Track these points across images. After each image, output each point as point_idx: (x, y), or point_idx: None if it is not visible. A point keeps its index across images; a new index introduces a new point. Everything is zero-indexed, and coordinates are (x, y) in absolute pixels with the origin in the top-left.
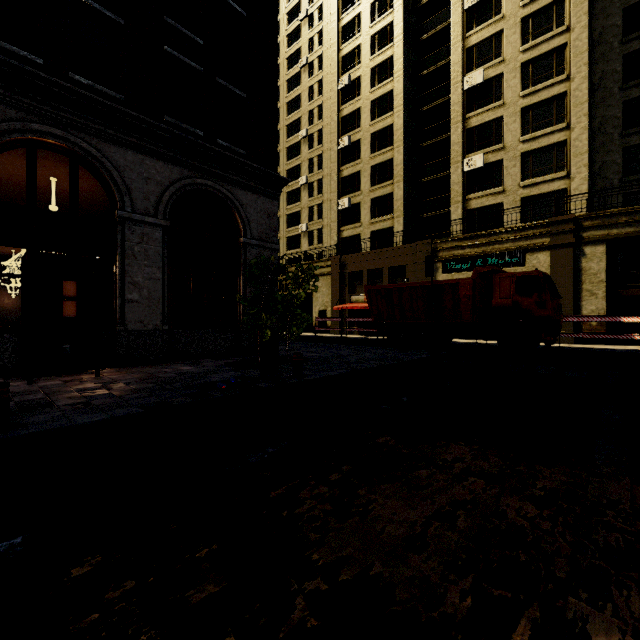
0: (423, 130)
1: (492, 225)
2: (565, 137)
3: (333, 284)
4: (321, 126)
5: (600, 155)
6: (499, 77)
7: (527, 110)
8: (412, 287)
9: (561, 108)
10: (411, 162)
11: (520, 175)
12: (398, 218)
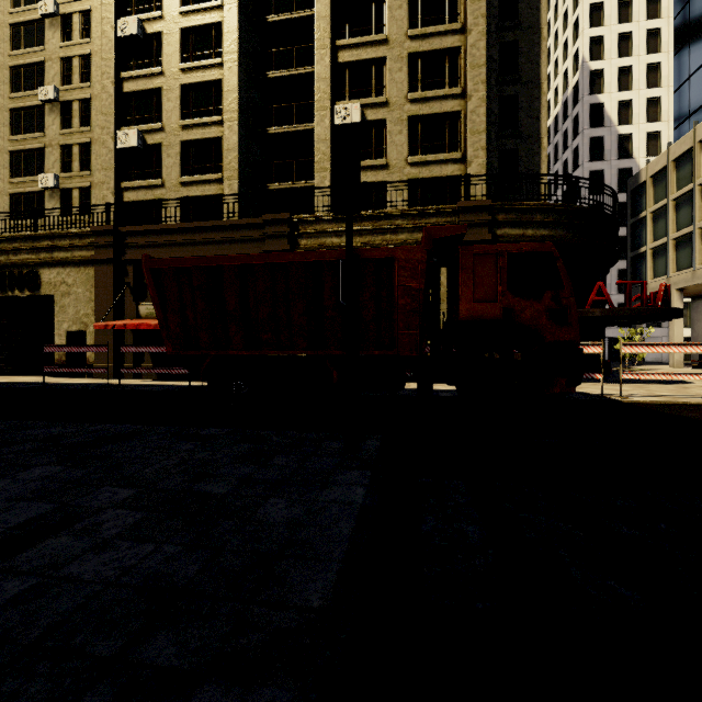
0: (271, 51)
1: None
2: (460, 107)
3: (99, 280)
4: (88, 5)
5: None
6: (380, 1)
7: (415, 59)
8: (276, 265)
9: (455, 68)
10: (252, 97)
11: (407, 147)
12: (230, 180)
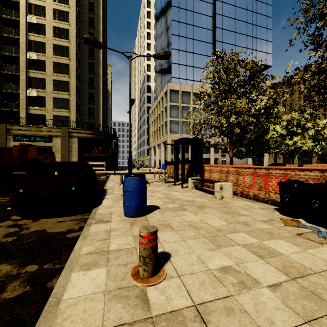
0: (3, 64)
1: (41, 123)
2: (69, 98)
3: None
4: None
5: (83, 107)
6: (44, 61)
7: (56, 81)
8: None
9: (68, 87)
10: None
11: (53, 106)
12: None
